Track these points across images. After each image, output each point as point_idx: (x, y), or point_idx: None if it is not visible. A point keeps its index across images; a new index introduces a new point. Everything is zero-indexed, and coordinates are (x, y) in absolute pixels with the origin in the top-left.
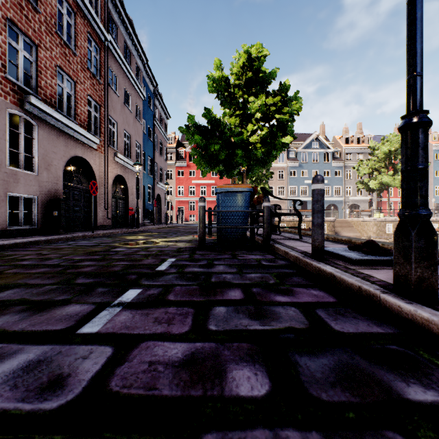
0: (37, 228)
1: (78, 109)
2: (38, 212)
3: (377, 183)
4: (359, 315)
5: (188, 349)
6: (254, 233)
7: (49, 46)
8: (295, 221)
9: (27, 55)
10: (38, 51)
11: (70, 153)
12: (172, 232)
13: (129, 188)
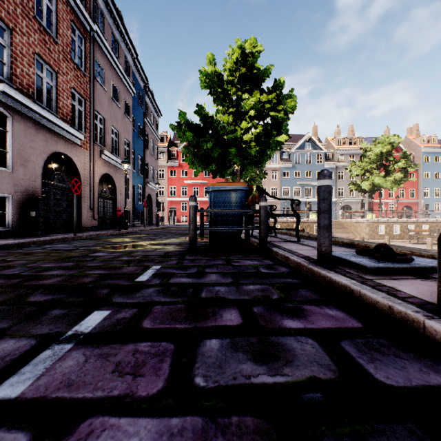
0: (11, 230)
1: (60, 101)
2: (13, 213)
3: (369, 184)
4: (401, 352)
5: (158, 435)
6: (248, 235)
7: (25, 31)
8: (289, 222)
9: None
10: (13, 36)
11: (51, 149)
12: (162, 234)
13: (117, 188)
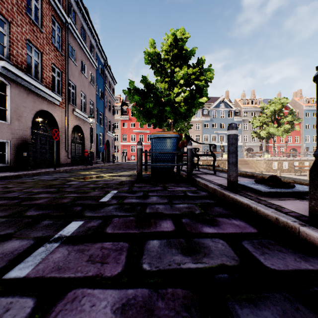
0: (10, 166)
1: (44, 74)
2: (11, 153)
3: (266, 133)
4: (282, 248)
5: (119, 300)
6: (179, 169)
7: (19, 23)
8: (208, 160)
9: (1, 29)
10: (11, 27)
11: (38, 108)
12: (117, 169)
13: (85, 135)
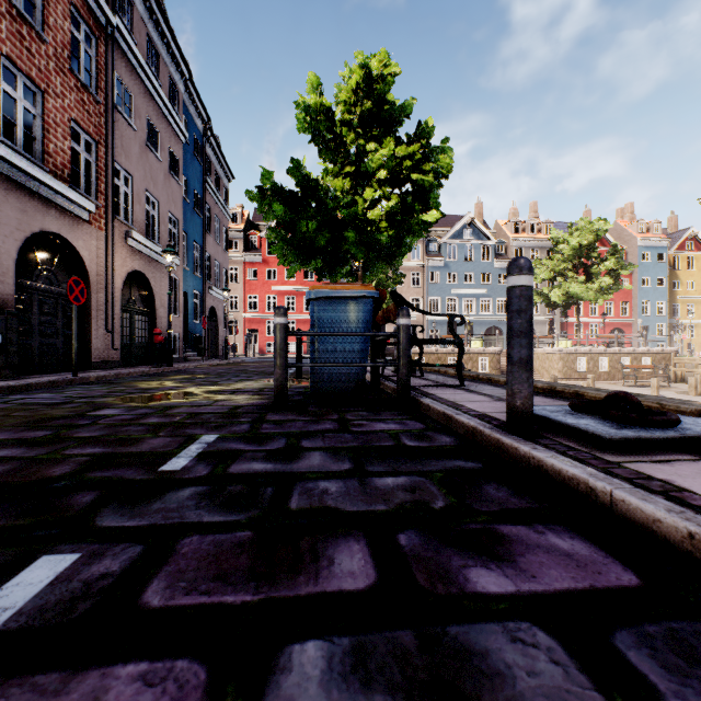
0: None
1: (50, 143)
2: None
3: (562, 294)
4: None
5: None
6: (378, 375)
7: None
8: (439, 354)
9: None
10: None
11: (33, 226)
12: (232, 374)
13: (156, 296)
